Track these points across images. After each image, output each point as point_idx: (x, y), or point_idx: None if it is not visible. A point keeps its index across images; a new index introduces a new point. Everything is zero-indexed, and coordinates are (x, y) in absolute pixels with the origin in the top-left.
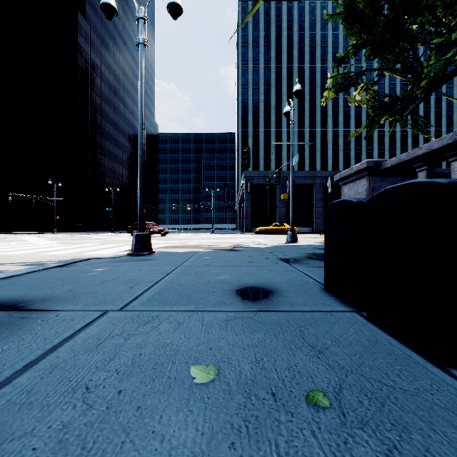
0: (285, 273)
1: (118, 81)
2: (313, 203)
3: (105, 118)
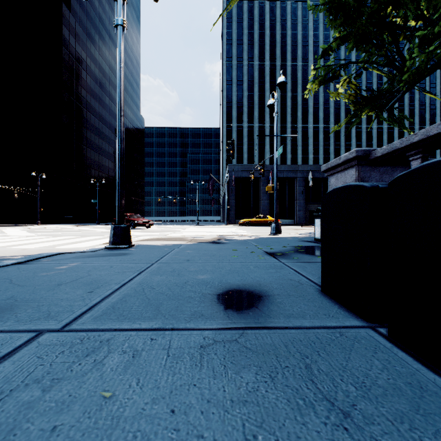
0: (274, 270)
1: (104, 74)
2: (295, 195)
3: (91, 111)
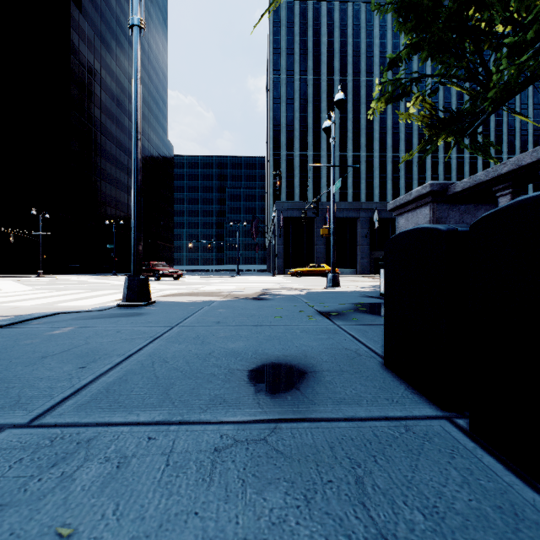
0: (326, 335)
1: (122, 90)
2: (357, 240)
3: (106, 135)
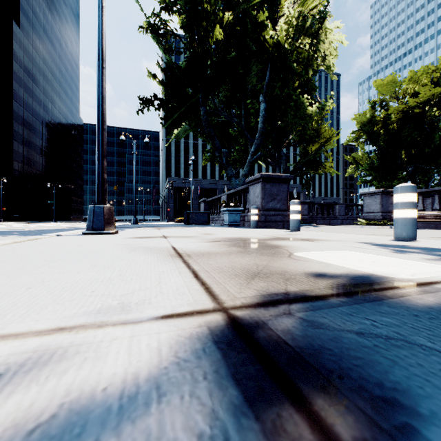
0: None
1: (47, 81)
2: None
3: (36, 117)
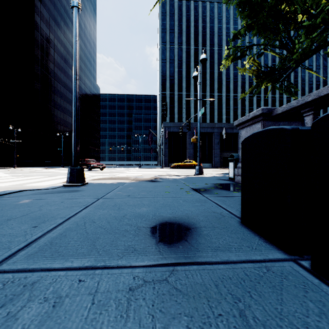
0: (199, 203)
1: (67, 52)
2: (212, 146)
3: (57, 80)
